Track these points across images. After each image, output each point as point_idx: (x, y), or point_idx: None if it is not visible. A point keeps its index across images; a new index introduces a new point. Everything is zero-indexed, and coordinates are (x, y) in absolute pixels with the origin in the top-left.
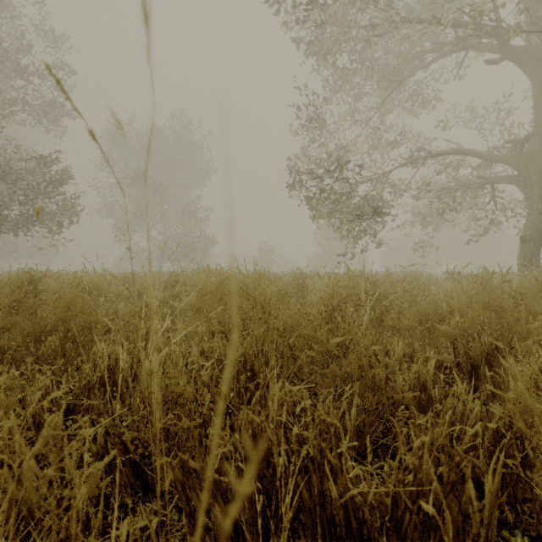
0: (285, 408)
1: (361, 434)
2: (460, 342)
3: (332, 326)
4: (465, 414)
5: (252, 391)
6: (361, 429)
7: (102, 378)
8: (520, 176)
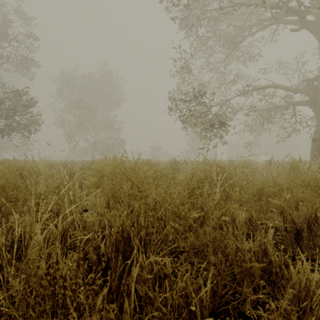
0: (146, 284)
1: (215, 294)
2: (287, 212)
3: (192, 201)
4: (310, 289)
5: (129, 254)
6: (215, 290)
7: (13, 243)
8: (311, 101)
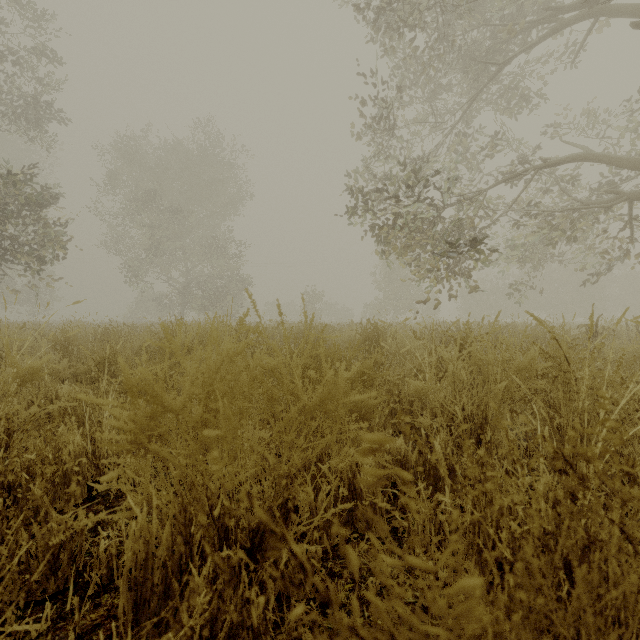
0: None
1: None
2: None
3: None
4: None
5: None
6: None
7: None
8: None
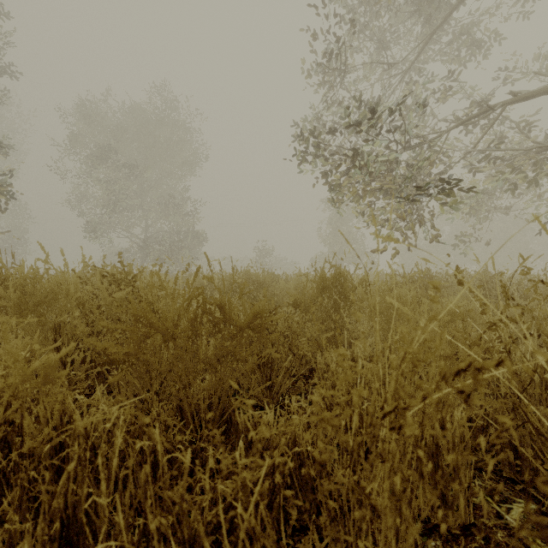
0: None
1: None
2: None
3: None
4: None
5: None
6: None
7: None
8: None
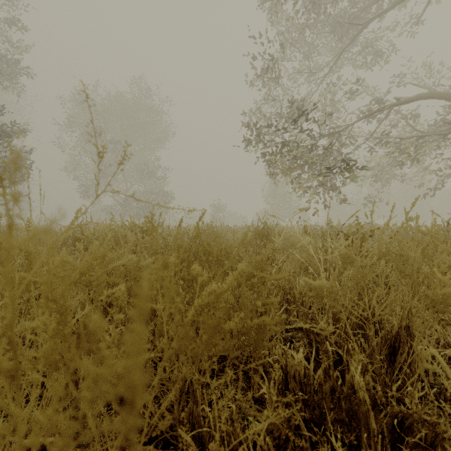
0: None
1: None
2: None
3: None
4: None
5: None
6: None
7: None
8: None
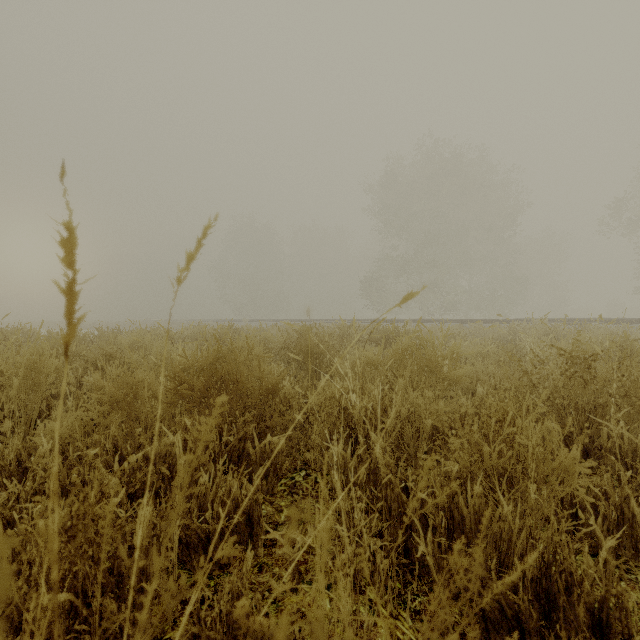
0: None
1: None
2: None
3: None
4: None
5: None
6: None
7: None
8: None
